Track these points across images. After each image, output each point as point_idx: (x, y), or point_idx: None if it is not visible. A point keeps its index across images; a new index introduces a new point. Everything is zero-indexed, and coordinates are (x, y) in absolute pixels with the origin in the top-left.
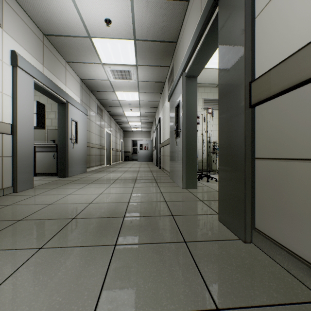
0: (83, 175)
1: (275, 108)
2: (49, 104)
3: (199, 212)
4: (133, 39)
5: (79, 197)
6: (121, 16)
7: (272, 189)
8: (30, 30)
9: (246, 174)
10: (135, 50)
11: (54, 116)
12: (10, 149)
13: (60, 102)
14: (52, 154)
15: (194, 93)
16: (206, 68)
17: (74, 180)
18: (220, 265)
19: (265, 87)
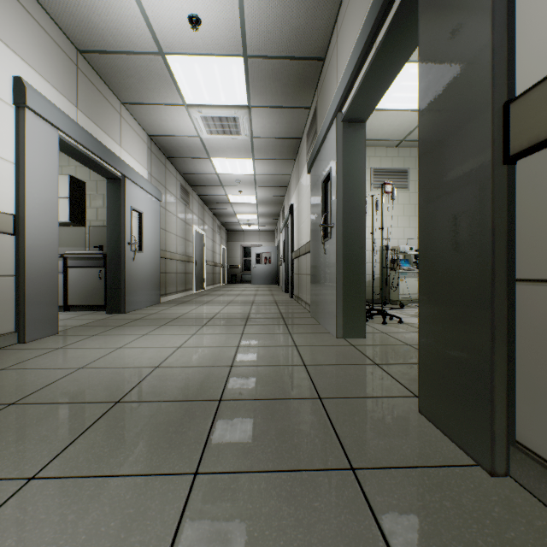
0: (153, 310)
1: None
2: (93, 182)
3: (376, 391)
4: (243, 55)
5: (138, 354)
6: (218, 8)
7: None
8: (52, 42)
9: (496, 317)
10: (247, 77)
11: (102, 203)
12: (13, 263)
13: (109, 177)
14: (96, 272)
15: (359, 152)
16: (380, 109)
17: (135, 318)
18: (447, 545)
19: None
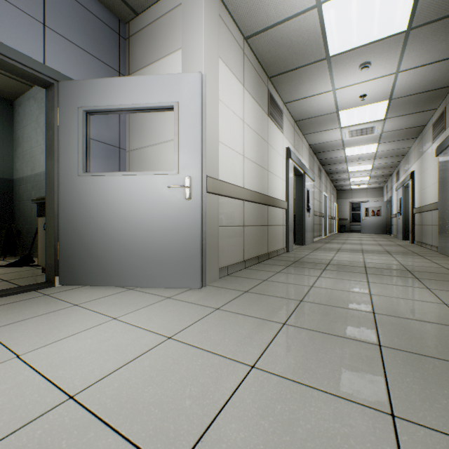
0: (316, 245)
1: None
2: None
3: None
4: (388, 99)
5: (347, 258)
6: (379, 88)
7: None
8: (290, 124)
9: None
10: (387, 107)
11: None
12: (285, 220)
13: (297, 175)
14: None
15: None
16: None
17: (315, 248)
18: None
19: None
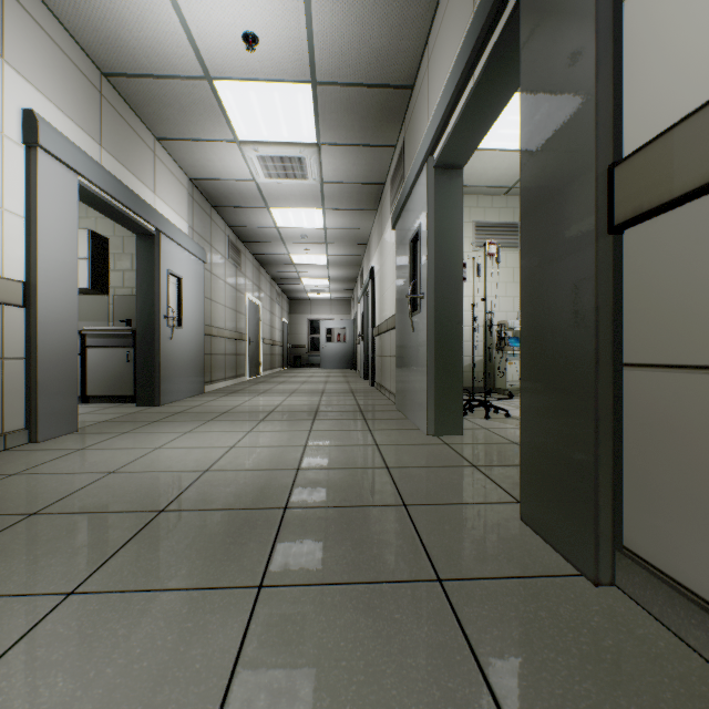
0: (196, 401)
1: (684, 232)
2: (118, 238)
3: (472, 497)
4: (311, 82)
5: (182, 455)
6: (281, 25)
7: (674, 447)
8: (71, 64)
9: (600, 407)
10: (316, 108)
11: (129, 264)
12: (22, 342)
13: (141, 232)
14: (123, 353)
15: (456, 205)
16: (483, 149)
17: (173, 412)
18: (538, 653)
19: (655, 176)
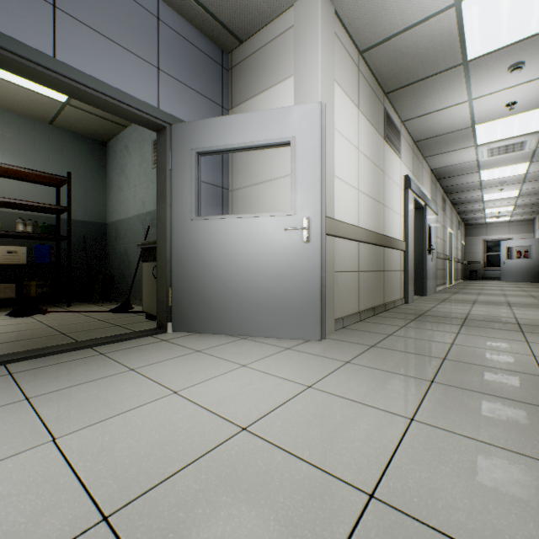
0: (441, 295)
1: None
2: None
3: None
4: None
5: (489, 313)
6: (535, 93)
7: None
8: (408, 146)
9: None
10: None
11: None
12: (402, 264)
13: (416, 208)
14: None
15: None
16: None
17: (441, 299)
18: None
19: None
